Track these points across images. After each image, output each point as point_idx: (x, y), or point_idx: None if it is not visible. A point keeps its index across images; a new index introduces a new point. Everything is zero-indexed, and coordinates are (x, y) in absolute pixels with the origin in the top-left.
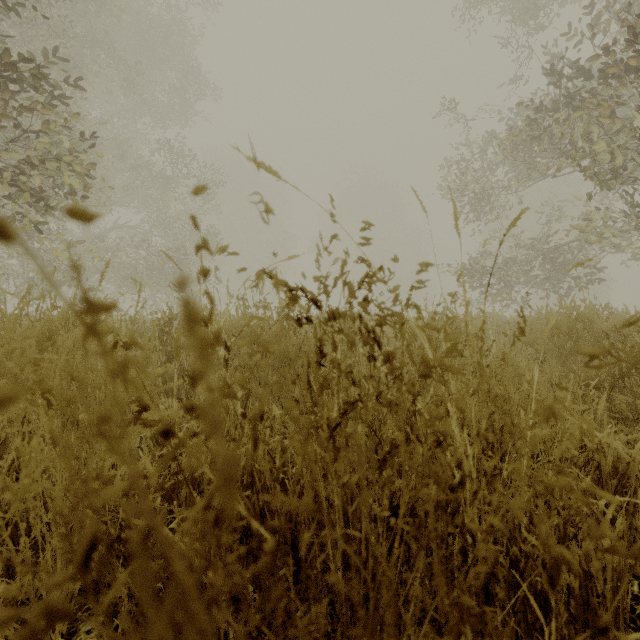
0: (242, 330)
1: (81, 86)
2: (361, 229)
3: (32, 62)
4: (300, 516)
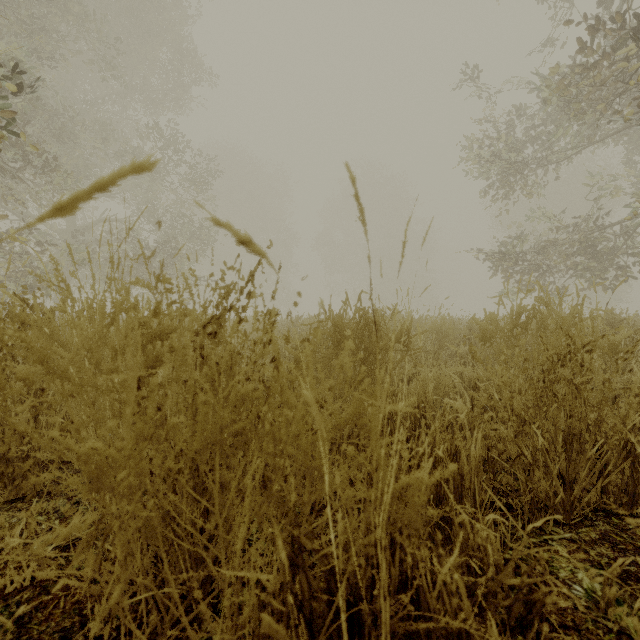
0: None
1: None
2: None
3: None
4: None
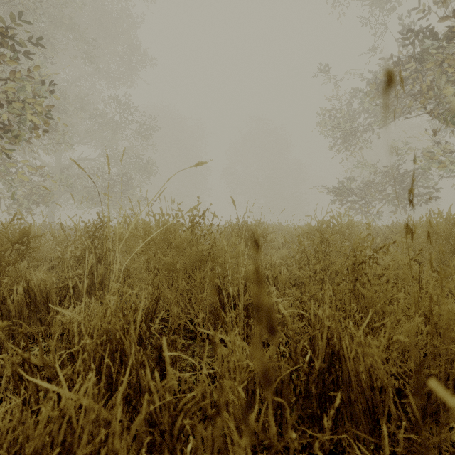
0: None
1: (42, 45)
2: None
3: None
4: None
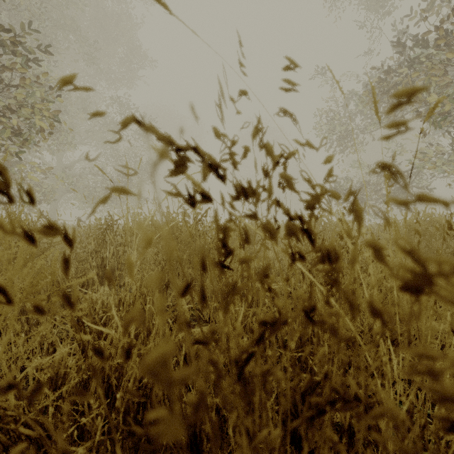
0: (94, 210)
1: (50, 52)
2: (283, 68)
3: (10, 31)
4: (204, 425)
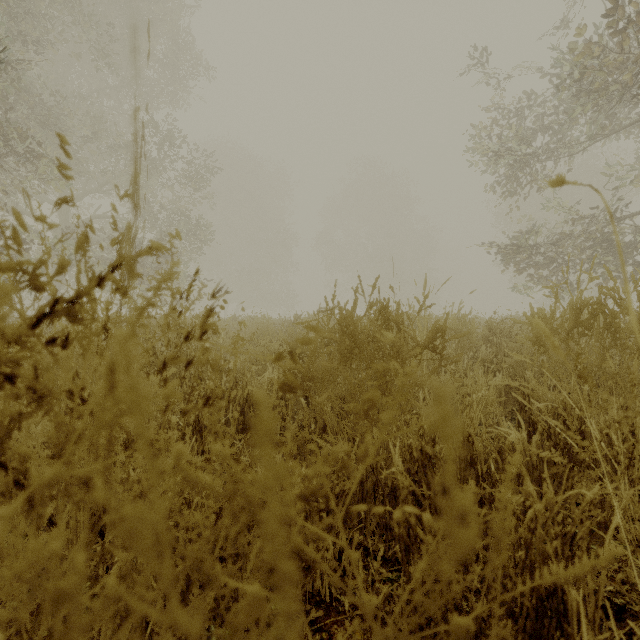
0: None
1: None
2: None
3: None
4: None
